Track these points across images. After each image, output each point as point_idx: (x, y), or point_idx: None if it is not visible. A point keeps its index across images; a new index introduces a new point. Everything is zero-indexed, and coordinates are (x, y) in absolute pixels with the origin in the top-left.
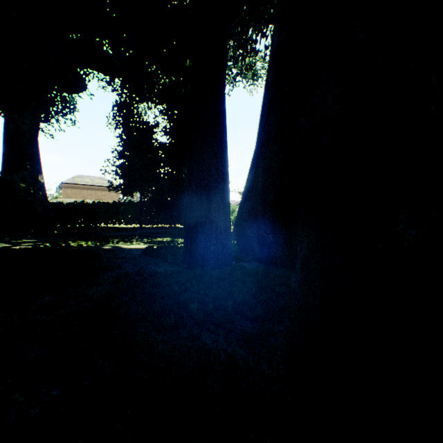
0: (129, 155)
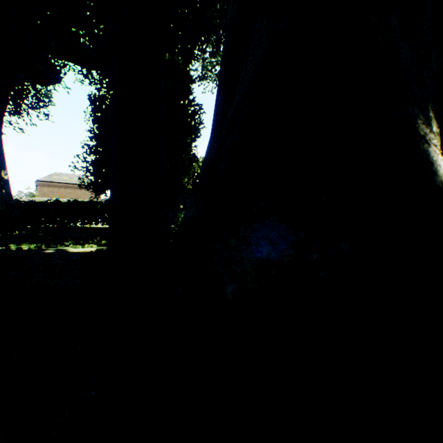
0: (100, 150)
